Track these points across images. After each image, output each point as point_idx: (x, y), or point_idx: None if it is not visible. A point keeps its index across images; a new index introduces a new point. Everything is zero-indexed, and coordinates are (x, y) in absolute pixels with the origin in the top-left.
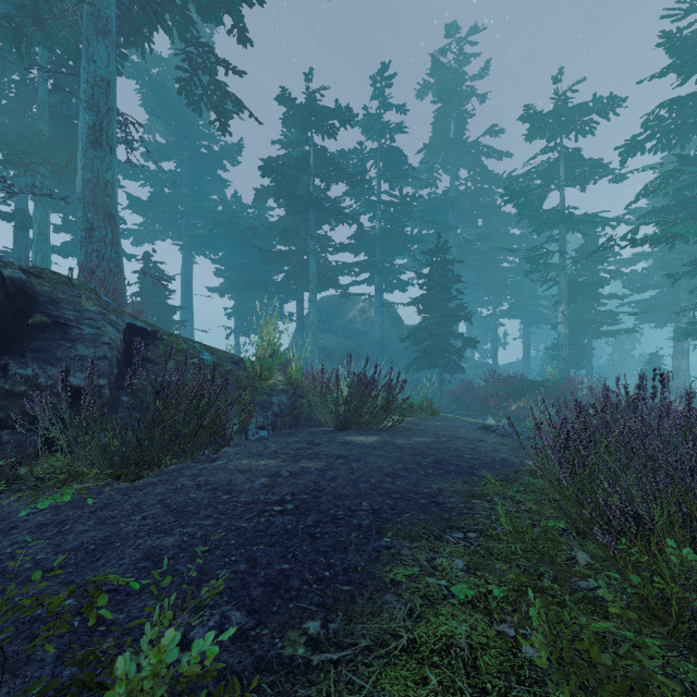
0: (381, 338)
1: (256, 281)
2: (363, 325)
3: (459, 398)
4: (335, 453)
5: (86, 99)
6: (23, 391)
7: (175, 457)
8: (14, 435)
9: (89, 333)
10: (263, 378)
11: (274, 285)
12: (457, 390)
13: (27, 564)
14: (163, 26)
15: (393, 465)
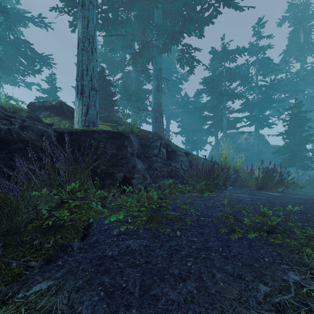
0: (258, 152)
1: (197, 129)
2: (246, 145)
3: (309, 183)
4: (266, 195)
5: (155, 76)
6: (174, 169)
7: (214, 190)
8: (174, 180)
9: (180, 153)
10: (226, 168)
11: (205, 130)
12: (309, 179)
13: (210, 205)
14: (177, 44)
15: (295, 201)
